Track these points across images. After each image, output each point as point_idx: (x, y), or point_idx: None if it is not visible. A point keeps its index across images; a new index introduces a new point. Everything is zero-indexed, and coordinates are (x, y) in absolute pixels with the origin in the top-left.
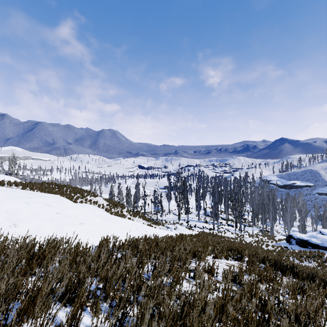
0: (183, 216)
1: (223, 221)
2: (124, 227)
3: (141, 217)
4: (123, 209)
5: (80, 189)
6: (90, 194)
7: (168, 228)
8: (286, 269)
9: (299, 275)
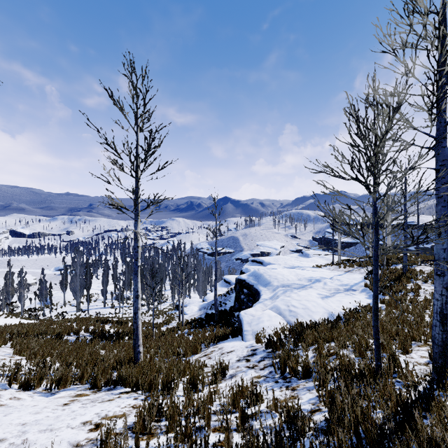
0: (85, 305)
1: None
2: (1, 323)
3: (17, 317)
4: None
5: None
6: None
7: None
8: (108, 321)
9: (114, 322)
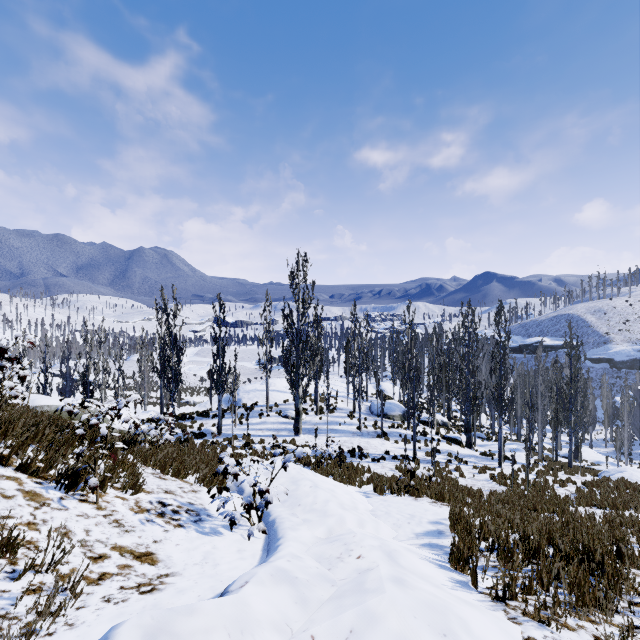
0: (311, 419)
1: (425, 429)
2: None
3: None
4: None
5: None
6: None
7: (223, 491)
8: None
9: None
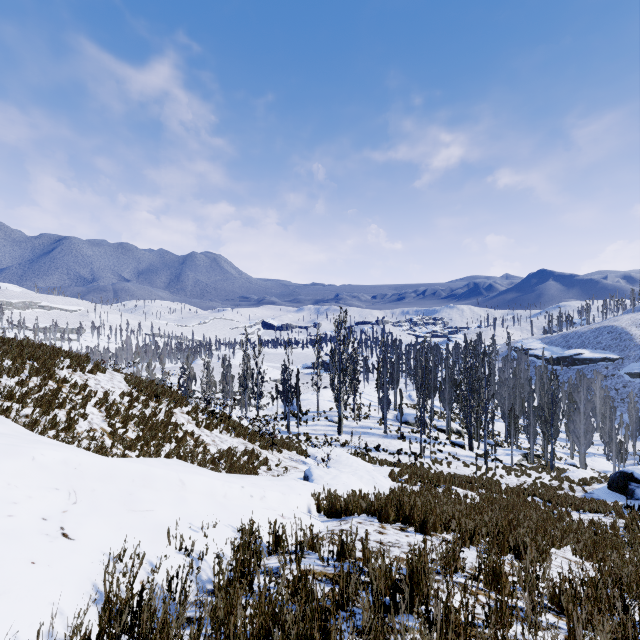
0: (350, 424)
1: (439, 435)
2: None
3: (234, 430)
4: (182, 408)
5: (55, 352)
6: (87, 366)
7: (308, 458)
8: None
9: None
